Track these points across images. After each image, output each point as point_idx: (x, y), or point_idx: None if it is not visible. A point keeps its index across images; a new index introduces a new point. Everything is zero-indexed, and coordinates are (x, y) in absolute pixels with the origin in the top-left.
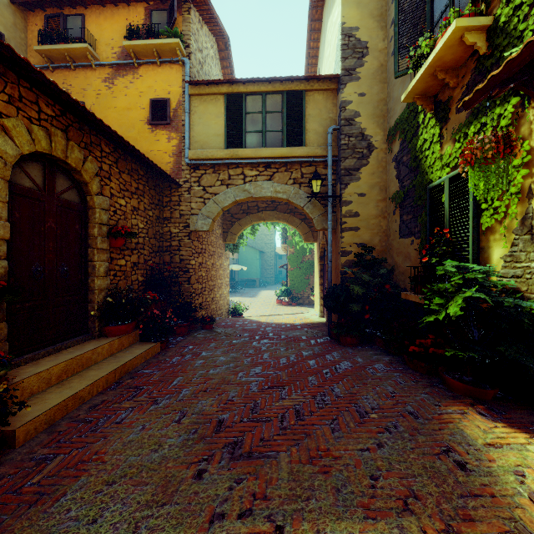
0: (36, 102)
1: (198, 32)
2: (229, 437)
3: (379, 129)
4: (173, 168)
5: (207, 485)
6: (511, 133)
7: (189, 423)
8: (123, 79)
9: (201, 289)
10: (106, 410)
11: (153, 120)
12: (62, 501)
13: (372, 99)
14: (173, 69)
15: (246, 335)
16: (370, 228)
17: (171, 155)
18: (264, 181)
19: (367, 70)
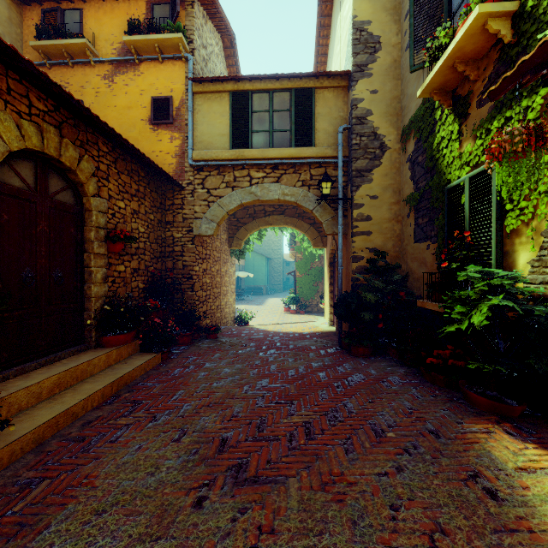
0: (26, 95)
1: (203, 27)
2: (232, 459)
3: (392, 128)
4: (175, 169)
5: (207, 515)
6: (543, 124)
7: (190, 442)
8: (124, 76)
9: (205, 297)
10: (100, 427)
11: (154, 119)
12: (44, 533)
13: (385, 97)
14: (176, 66)
15: (252, 344)
16: (382, 232)
17: (174, 156)
18: (272, 183)
19: (380, 66)
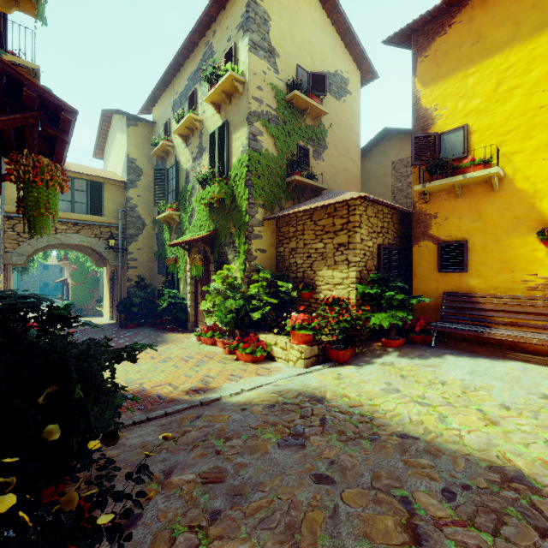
0: None
1: None
2: None
3: (149, 216)
4: None
5: None
6: (177, 258)
7: None
8: None
9: None
10: None
11: None
12: None
13: (145, 200)
14: None
15: None
16: (144, 267)
17: None
18: (73, 234)
19: (142, 184)
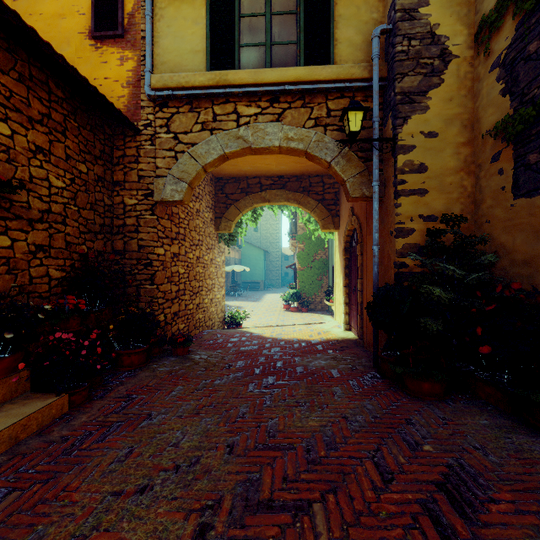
0: None
1: None
2: None
3: (460, 25)
4: (127, 104)
5: None
6: None
7: None
8: None
9: (177, 293)
10: None
11: (96, 30)
12: None
13: None
14: None
15: (240, 364)
16: (444, 190)
17: (125, 85)
18: (269, 122)
19: None
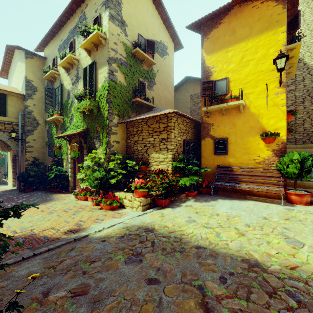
0: None
1: None
2: None
3: (41, 118)
4: None
5: None
6: (61, 146)
7: None
8: None
9: None
10: None
11: None
12: None
13: (39, 107)
14: None
15: None
16: (38, 151)
17: None
18: None
19: (37, 97)
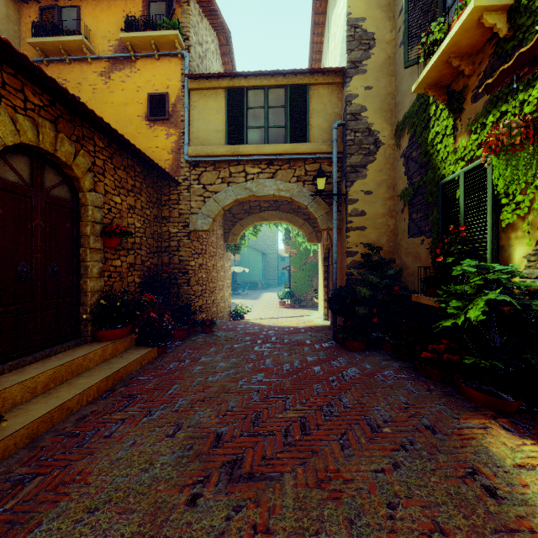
0: (21, 90)
1: (198, 24)
2: (227, 454)
3: (386, 124)
4: (171, 165)
5: (201, 513)
6: None
7: (185, 437)
8: (120, 73)
9: (201, 292)
10: (95, 422)
11: (151, 116)
12: (35, 532)
13: (379, 93)
14: (172, 63)
15: (248, 338)
16: (377, 227)
17: (170, 152)
18: (267, 179)
19: (374, 62)
